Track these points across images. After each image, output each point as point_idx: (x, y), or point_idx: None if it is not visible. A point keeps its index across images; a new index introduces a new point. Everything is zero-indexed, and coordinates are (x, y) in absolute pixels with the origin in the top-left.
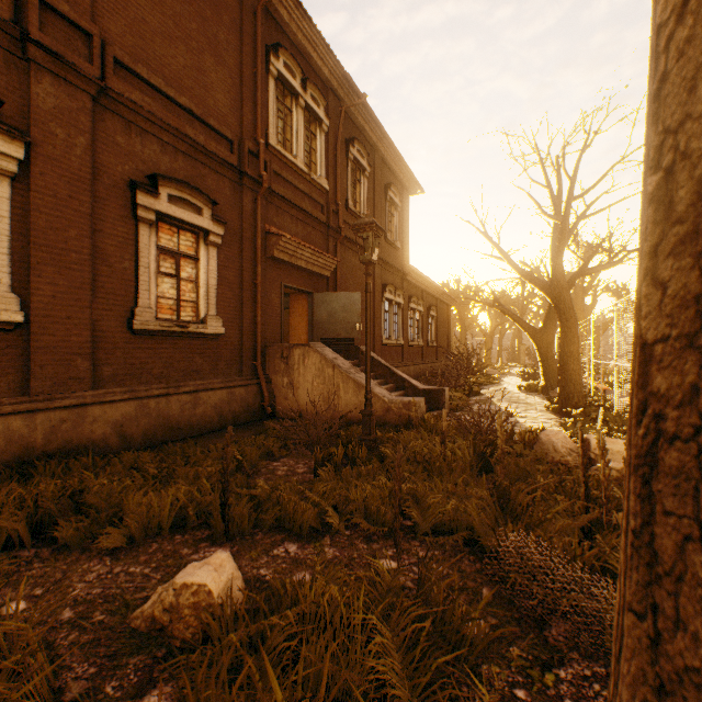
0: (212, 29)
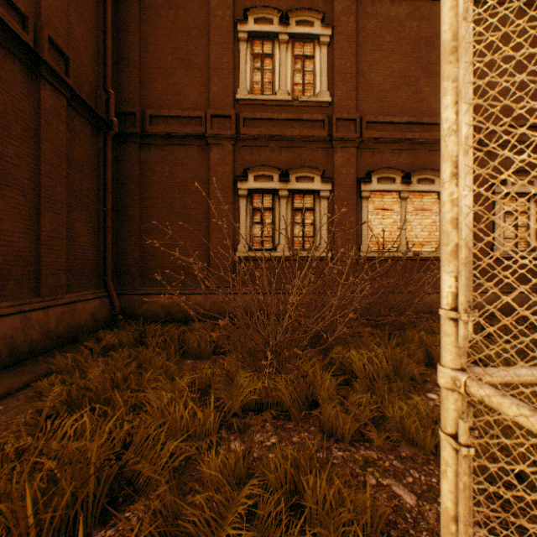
0: None
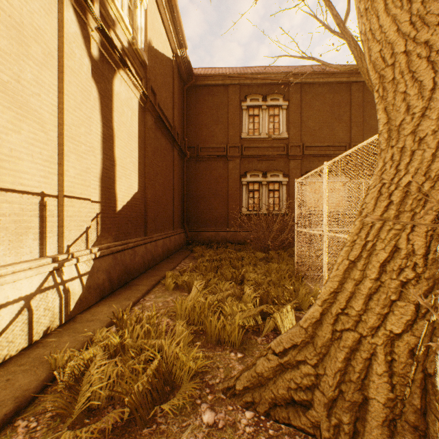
0: None
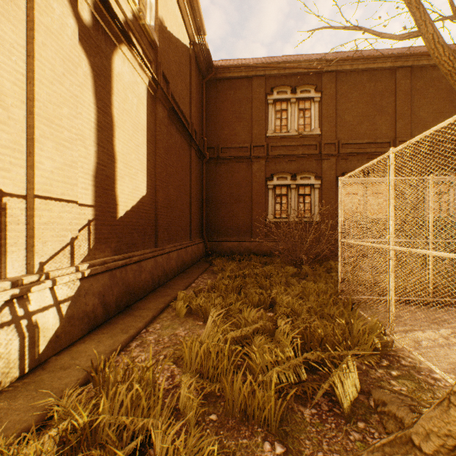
0: (455, 101)
